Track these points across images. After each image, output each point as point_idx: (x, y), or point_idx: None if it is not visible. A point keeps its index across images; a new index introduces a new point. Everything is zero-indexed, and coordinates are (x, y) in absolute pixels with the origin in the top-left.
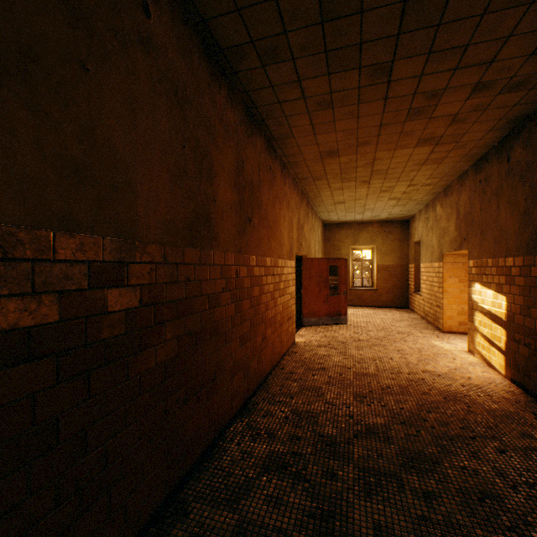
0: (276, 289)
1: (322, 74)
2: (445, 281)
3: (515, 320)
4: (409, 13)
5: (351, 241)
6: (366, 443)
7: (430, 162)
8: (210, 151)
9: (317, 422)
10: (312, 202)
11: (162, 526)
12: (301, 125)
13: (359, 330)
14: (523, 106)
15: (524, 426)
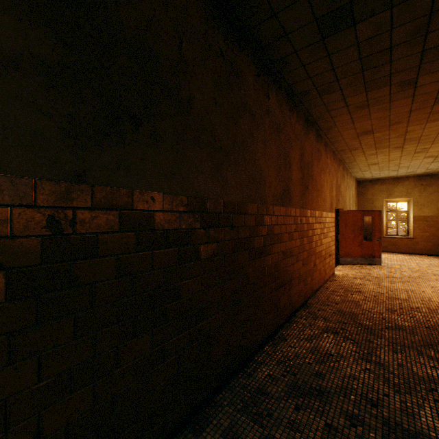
0: (321, 233)
1: (361, 93)
2: None
3: None
4: (427, 55)
5: (385, 194)
6: (394, 332)
7: None
8: (289, 152)
9: (357, 318)
10: (347, 166)
11: (274, 340)
12: (343, 120)
13: (392, 270)
14: None
15: None
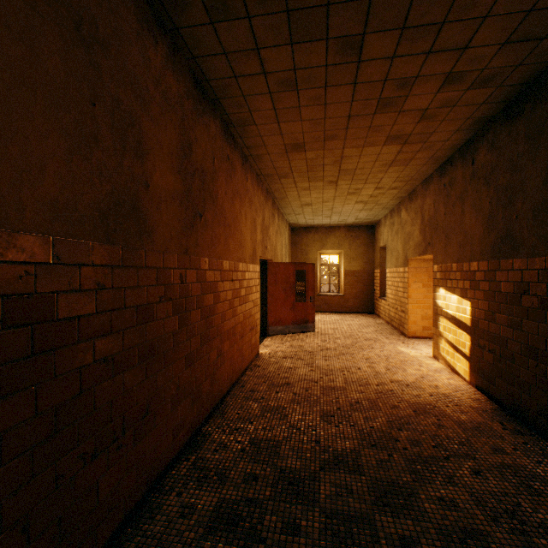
0: (236, 297)
1: (284, 42)
2: (409, 286)
3: (480, 325)
4: None
5: (319, 245)
6: (334, 476)
7: (397, 163)
8: (139, 119)
9: (279, 453)
10: (278, 203)
11: None
12: (263, 109)
13: (327, 337)
14: (489, 106)
15: (495, 439)
